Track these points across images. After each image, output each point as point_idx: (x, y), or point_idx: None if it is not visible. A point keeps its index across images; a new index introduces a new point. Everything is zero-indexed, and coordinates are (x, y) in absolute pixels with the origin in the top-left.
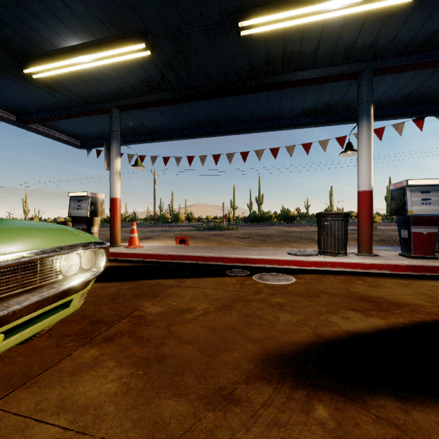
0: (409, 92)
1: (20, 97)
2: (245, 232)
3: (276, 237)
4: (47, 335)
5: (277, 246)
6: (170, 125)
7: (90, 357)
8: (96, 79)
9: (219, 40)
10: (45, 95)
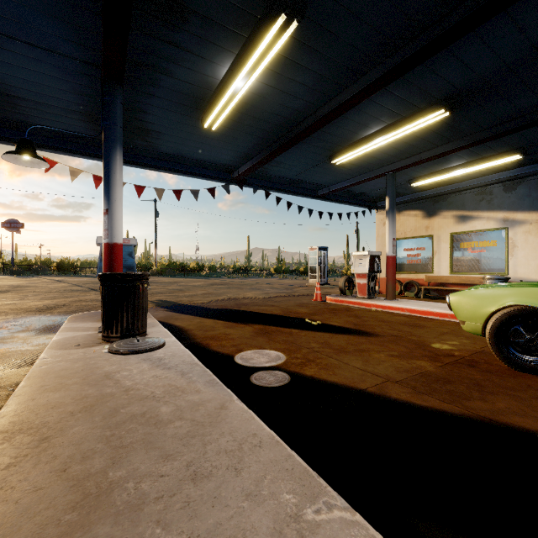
0: (19, 95)
1: None
2: None
3: None
4: (504, 367)
5: None
6: None
7: (456, 352)
8: None
9: None
10: None
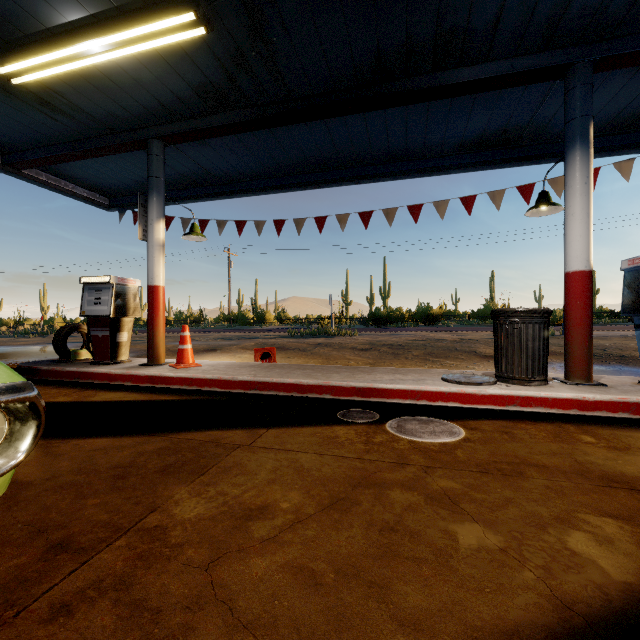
0: None
1: (3, 123)
2: (365, 340)
3: (415, 349)
4: None
5: (419, 364)
6: (247, 170)
7: None
8: (120, 87)
9: (326, 6)
10: (41, 117)
